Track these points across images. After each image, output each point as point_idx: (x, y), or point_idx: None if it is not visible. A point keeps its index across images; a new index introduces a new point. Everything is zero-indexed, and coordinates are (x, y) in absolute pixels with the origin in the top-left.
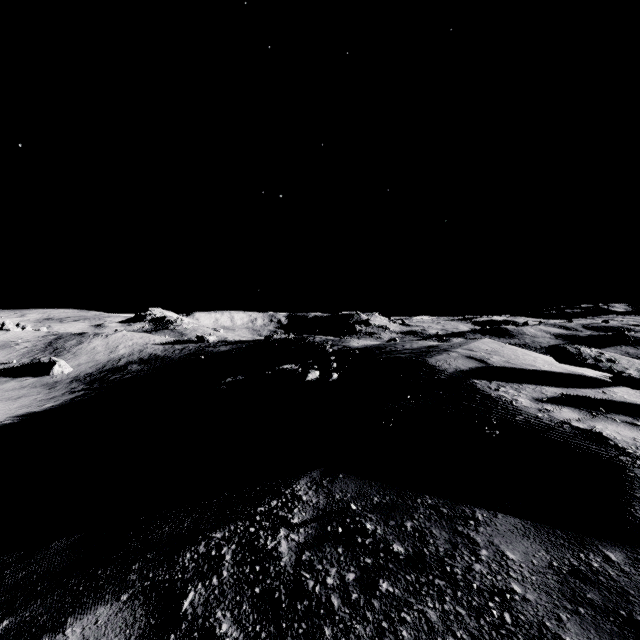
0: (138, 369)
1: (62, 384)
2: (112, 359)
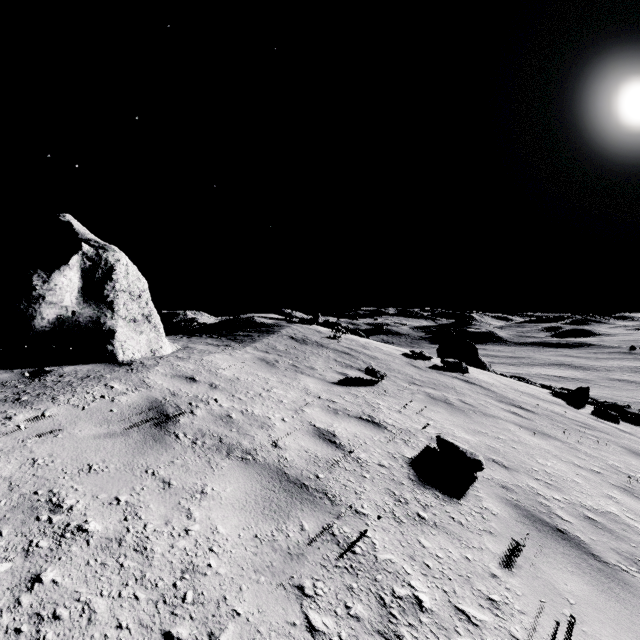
0: None
1: None
2: None
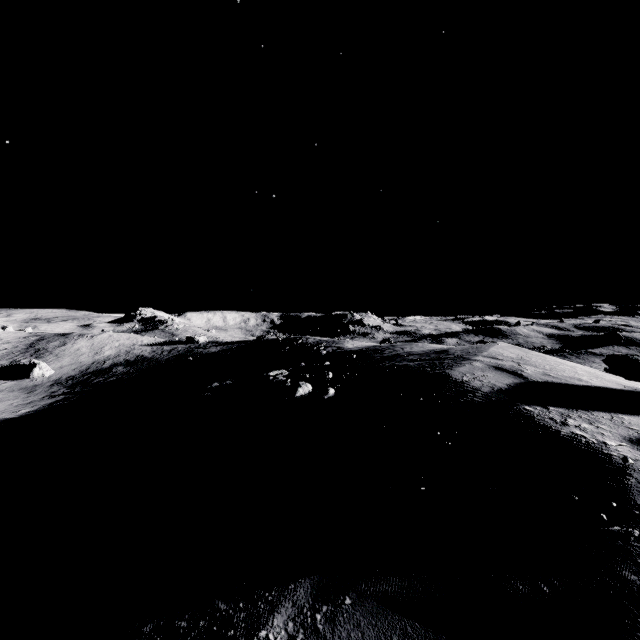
0: (123, 371)
1: (42, 388)
2: (97, 361)
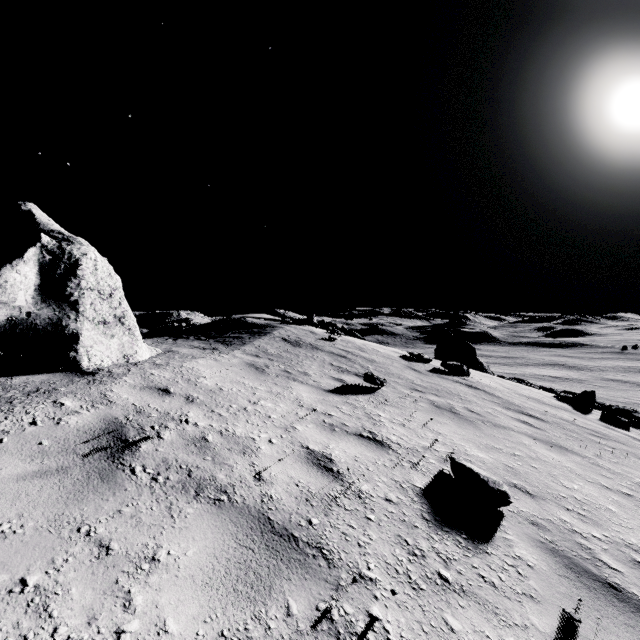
0: None
1: None
2: None
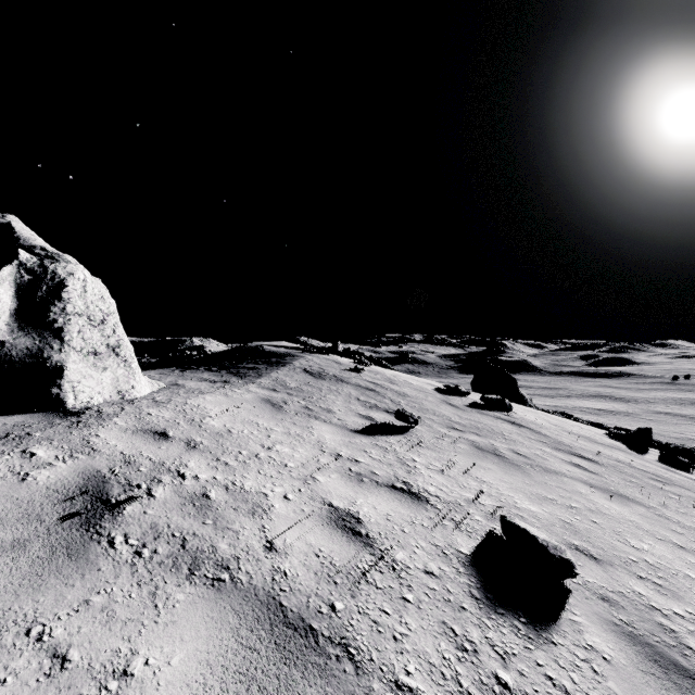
0: None
1: None
2: None
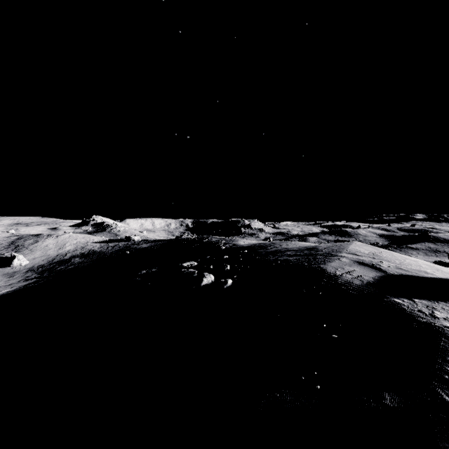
0: (79, 261)
1: (19, 273)
2: (60, 254)
